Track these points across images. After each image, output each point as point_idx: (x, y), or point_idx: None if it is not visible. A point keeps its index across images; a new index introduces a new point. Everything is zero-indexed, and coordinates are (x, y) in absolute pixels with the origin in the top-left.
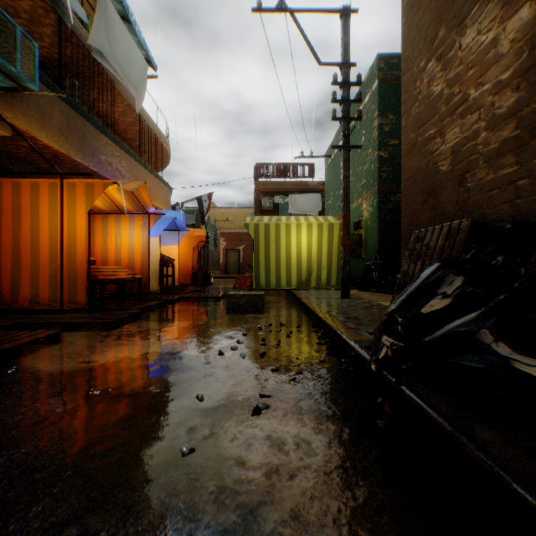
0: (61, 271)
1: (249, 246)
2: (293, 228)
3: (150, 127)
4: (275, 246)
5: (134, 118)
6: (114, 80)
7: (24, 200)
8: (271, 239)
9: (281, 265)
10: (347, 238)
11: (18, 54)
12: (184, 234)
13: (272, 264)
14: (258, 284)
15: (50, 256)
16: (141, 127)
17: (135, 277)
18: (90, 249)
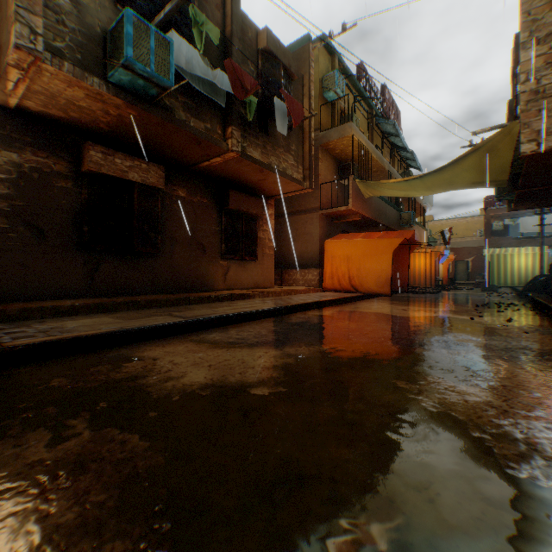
0: (430, 277)
1: (477, 258)
2: (514, 256)
3: (422, 206)
4: (502, 265)
5: (416, 205)
6: (415, 197)
7: (416, 258)
8: (500, 262)
9: (506, 274)
10: (541, 263)
11: (414, 220)
12: (445, 259)
13: (500, 274)
14: (491, 284)
15: (423, 273)
16: (420, 209)
17: (441, 279)
18: (435, 271)
